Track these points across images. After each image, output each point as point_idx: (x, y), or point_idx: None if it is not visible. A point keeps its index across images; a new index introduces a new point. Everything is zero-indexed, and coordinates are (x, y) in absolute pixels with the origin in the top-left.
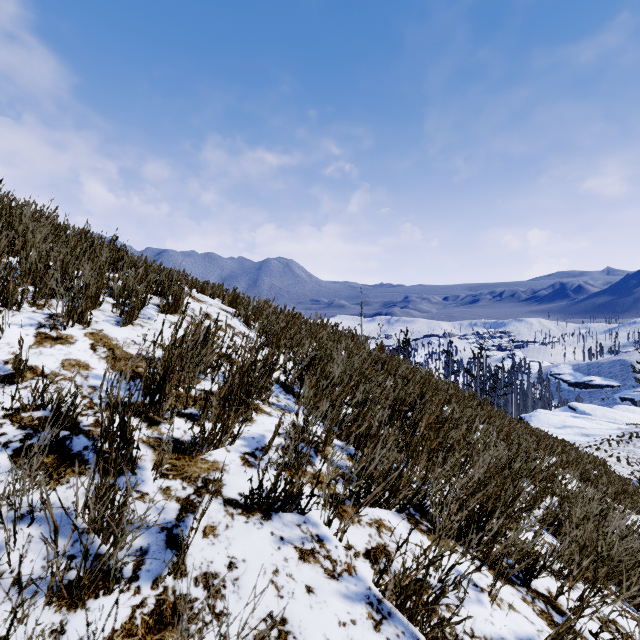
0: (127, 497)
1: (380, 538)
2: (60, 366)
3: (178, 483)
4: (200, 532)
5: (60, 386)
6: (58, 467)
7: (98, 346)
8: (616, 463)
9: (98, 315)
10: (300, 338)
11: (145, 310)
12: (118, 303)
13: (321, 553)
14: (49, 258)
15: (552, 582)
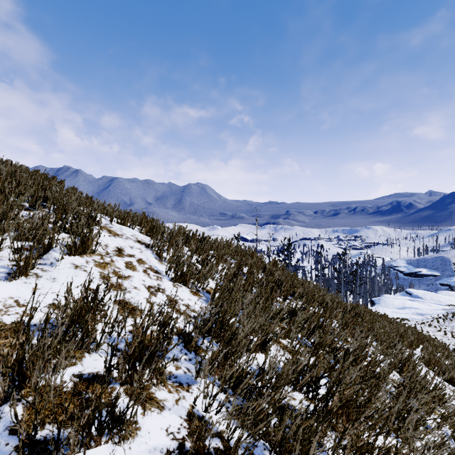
0: None
1: None
2: None
3: None
4: None
5: None
6: None
7: None
8: (443, 336)
9: None
10: (206, 272)
11: (50, 253)
12: (14, 252)
13: None
14: None
15: None
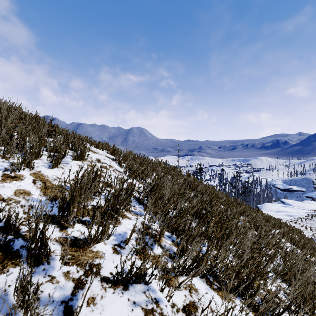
0: (37, 289)
1: (191, 297)
2: (13, 194)
3: (74, 268)
4: (85, 302)
5: (12, 206)
6: (3, 261)
7: (37, 181)
8: (305, 230)
9: (39, 162)
10: (147, 172)
11: (65, 159)
12: (50, 156)
13: (157, 311)
14: (13, 131)
15: (286, 315)
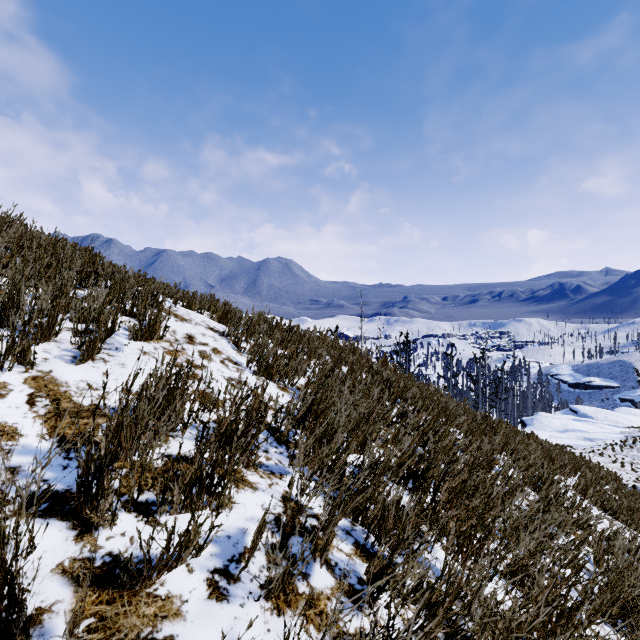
0: None
1: None
2: None
3: None
4: None
5: None
6: None
7: (39, 397)
8: (620, 469)
9: (51, 349)
10: (296, 364)
11: (113, 338)
12: (77, 333)
13: None
14: None
15: None
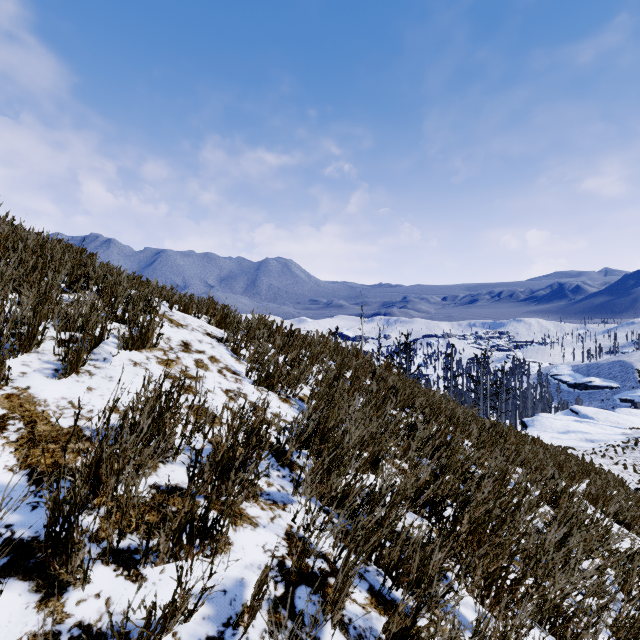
0: None
1: None
2: None
3: None
4: None
5: None
6: None
7: (11, 419)
8: (623, 471)
9: (31, 361)
10: (299, 373)
11: (102, 347)
12: (60, 343)
13: None
14: None
15: None
